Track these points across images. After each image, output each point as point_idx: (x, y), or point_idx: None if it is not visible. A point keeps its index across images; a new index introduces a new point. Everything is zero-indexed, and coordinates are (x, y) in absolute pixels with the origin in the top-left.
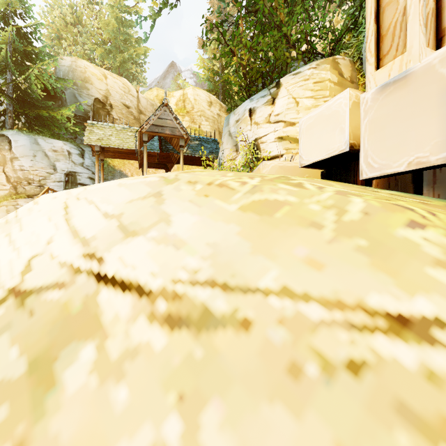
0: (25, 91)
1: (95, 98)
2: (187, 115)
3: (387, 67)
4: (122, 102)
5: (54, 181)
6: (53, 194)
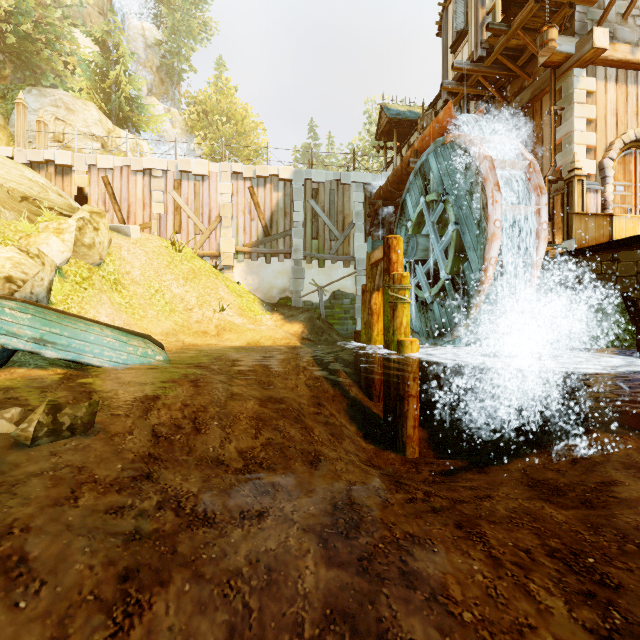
0: None
1: None
2: None
3: (19, 148)
4: None
5: None
6: None
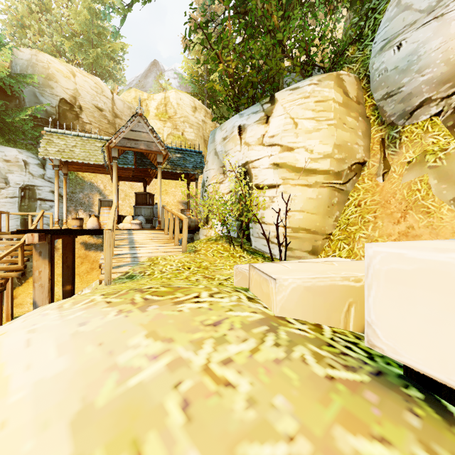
0: None
1: (60, 98)
2: (169, 120)
3: None
4: (94, 103)
5: (5, 197)
6: None
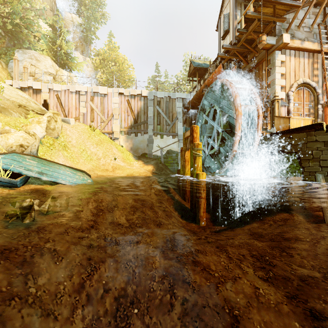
0: None
1: None
2: None
3: (15, 80)
4: None
5: None
6: None
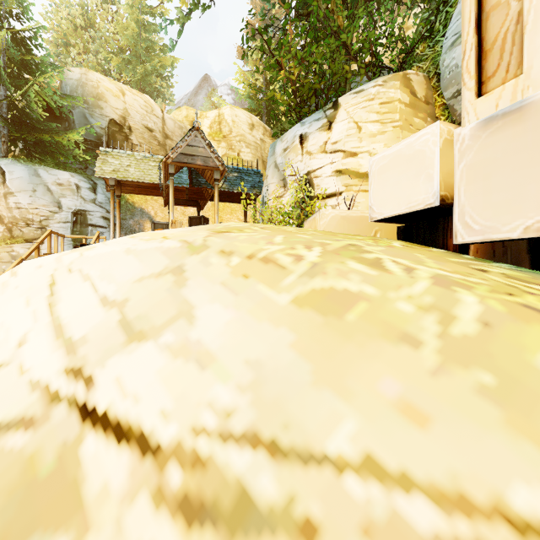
0: (23, 110)
1: (110, 119)
2: (224, 140)
3: (494, 95)
4: (144, 124)
5: (58, 222)
6: (38, 260)
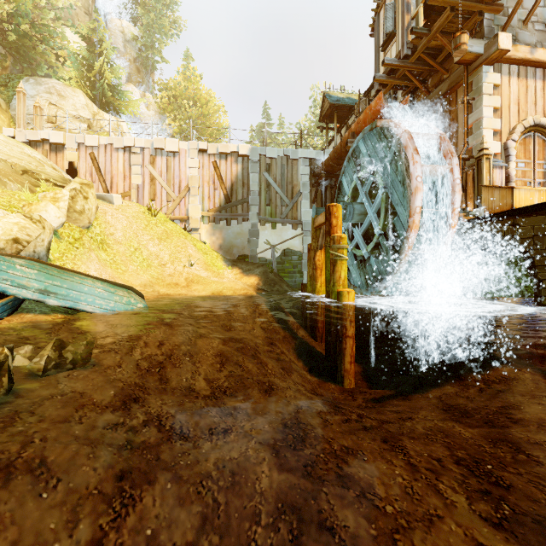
0: None
1: None
2: None
3: (19, 129)
4: None
5: None
6: None
